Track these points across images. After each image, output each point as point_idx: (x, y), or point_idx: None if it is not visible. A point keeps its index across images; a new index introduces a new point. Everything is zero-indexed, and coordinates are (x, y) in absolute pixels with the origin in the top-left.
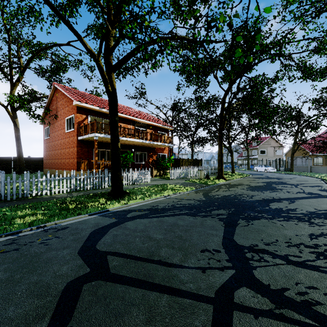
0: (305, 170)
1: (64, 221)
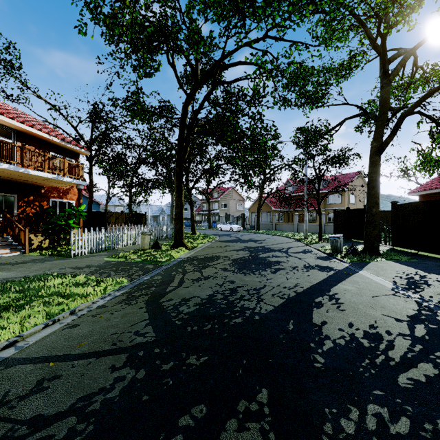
0: (270, 228)
1: None
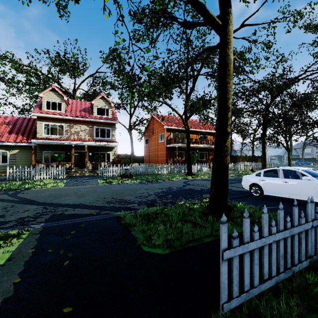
0: None
1: (174, 179)
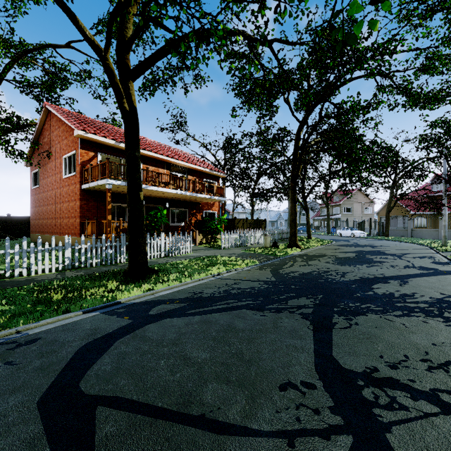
0: (404, 235)
1: (36, 326)
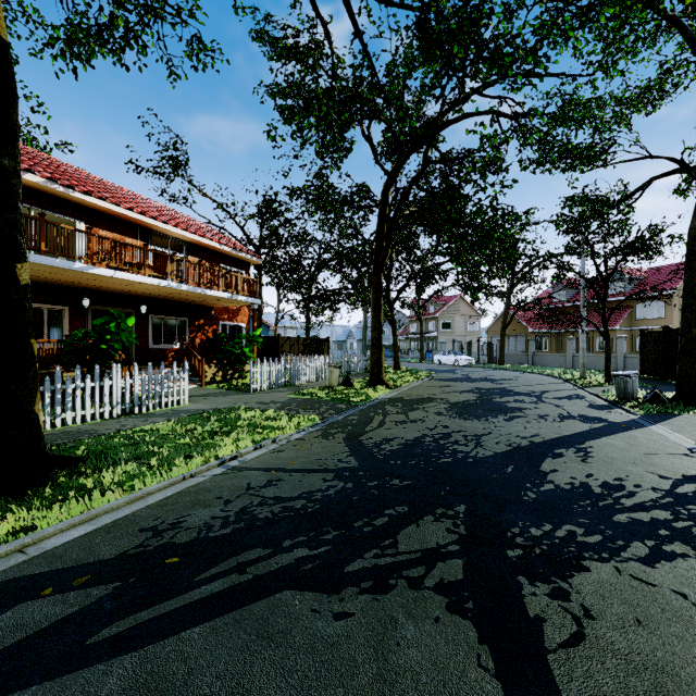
0: (523, 362)
1: None
